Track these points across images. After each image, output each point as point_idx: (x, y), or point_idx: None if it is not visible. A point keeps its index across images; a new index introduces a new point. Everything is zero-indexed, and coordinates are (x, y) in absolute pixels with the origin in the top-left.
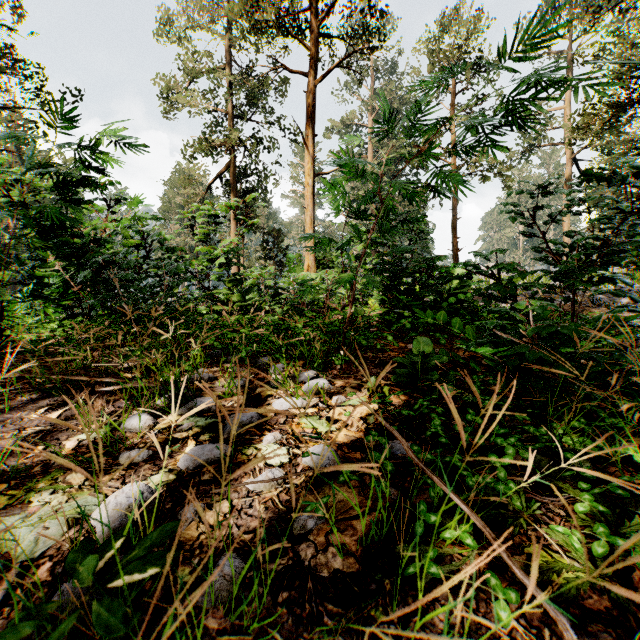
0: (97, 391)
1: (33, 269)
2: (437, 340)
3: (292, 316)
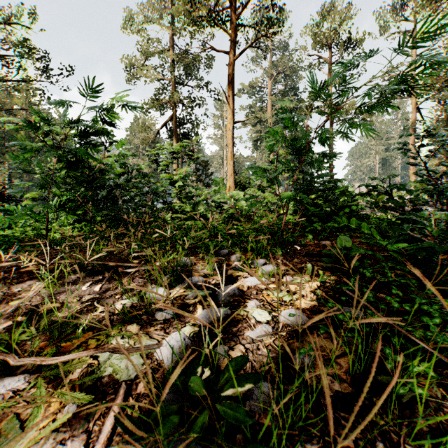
0: (121, 272)
1: (66, 190)
2: None
3: (231, 221)
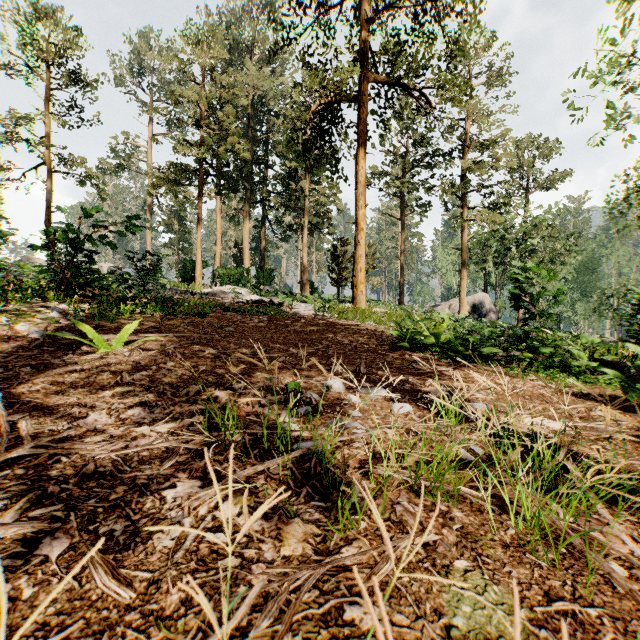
0: None
1: None
2: (94, 299)
3: None
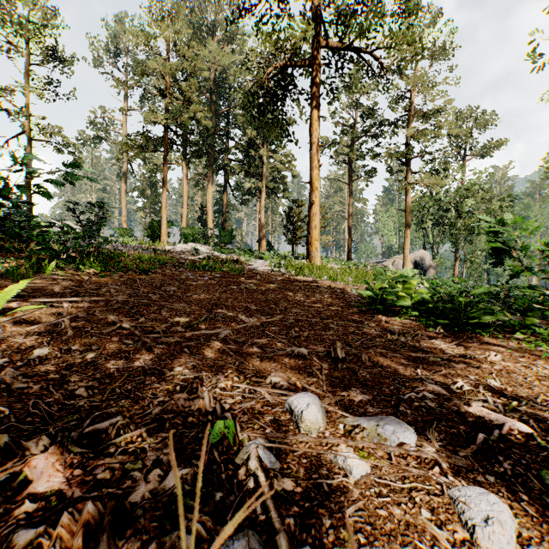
0: None
1: None
2: None
3: None
